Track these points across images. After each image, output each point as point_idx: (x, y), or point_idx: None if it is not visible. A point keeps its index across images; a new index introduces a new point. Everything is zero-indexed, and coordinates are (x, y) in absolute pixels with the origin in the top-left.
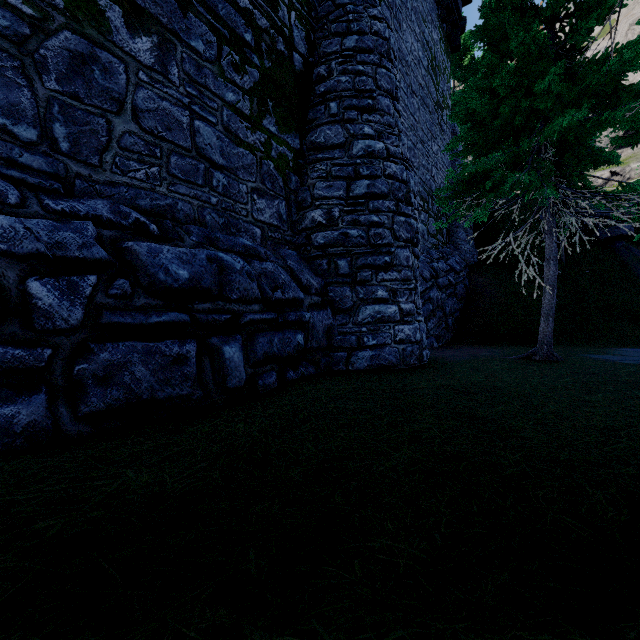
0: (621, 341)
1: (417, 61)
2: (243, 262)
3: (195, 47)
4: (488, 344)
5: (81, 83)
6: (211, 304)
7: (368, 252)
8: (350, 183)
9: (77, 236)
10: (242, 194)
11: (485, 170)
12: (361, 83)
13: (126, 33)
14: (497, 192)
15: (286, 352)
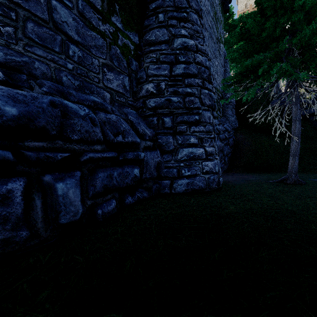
0: None
1: (208, 12)
2: (88, 111)
3: None
4: (248, 172)
5: None
6: (48, 143)
7: (184, 112)
8: (172, 66)
9: None
10: (95, 66)
11: (255, 65)
12: (179, 2)
13: None
14: (263, 78)
15: (125, 183)
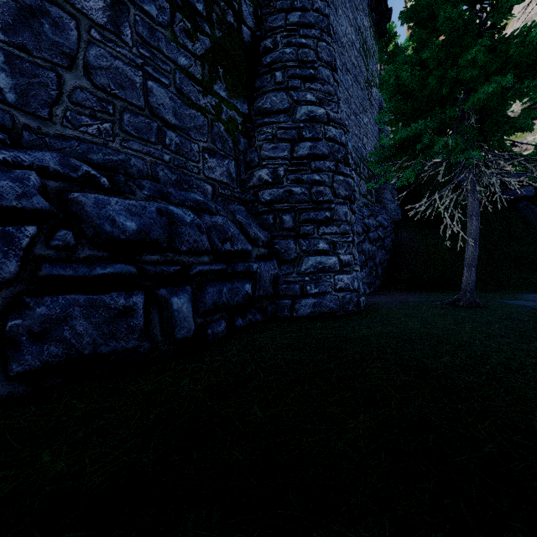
0: (528, 288)
1: (351, 43)
2: (193, 215)
3: (148, 11)
4: (413, 290)
5: (29, 35)
6: (160, 256)
7: (310, 208)
8: (294, 145)
9: (16, 185)
10: (194, 153)
11: (414, 135)
12: (304, 54)
13: None
14: (425, 155)
15: (235, 301)
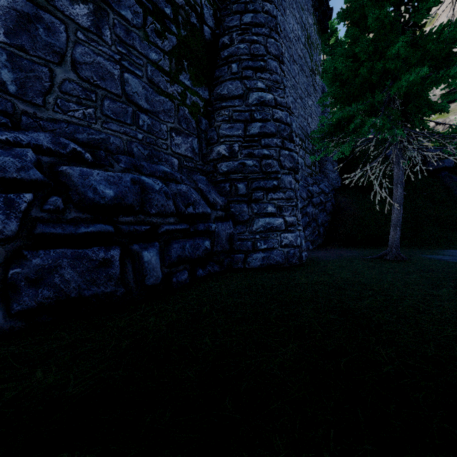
0: (447, 244)
1: (297, 38)
2: (162, 184)
3: (124, 15)
4: (349, 247)
5: (27, 38)
6: (133, 217)
7: (260, 177)
8: (247, 125)
9: (16, 160)
10: (163, 132)
11: (349, 116)
12: (255, 49)
13: (66, 0)
14: (358, 133)
15: (196, 255)
